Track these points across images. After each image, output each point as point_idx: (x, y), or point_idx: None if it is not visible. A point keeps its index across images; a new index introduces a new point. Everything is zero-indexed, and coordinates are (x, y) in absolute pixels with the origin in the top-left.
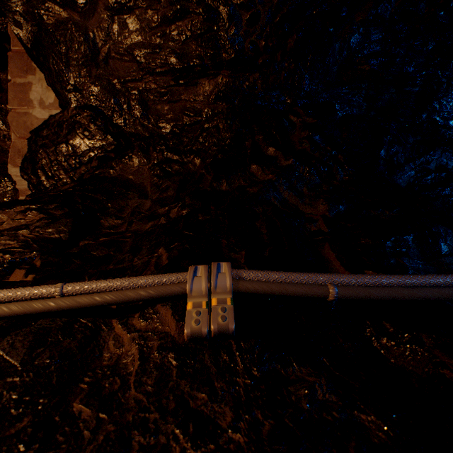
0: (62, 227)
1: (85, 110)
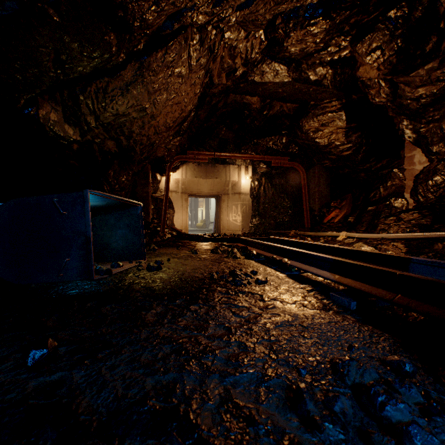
0: (427, 219)
1: (441, 162)
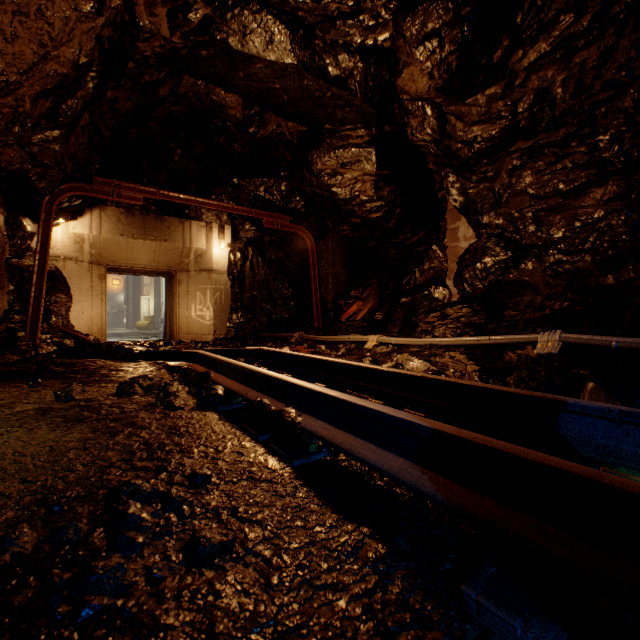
0: (480, 316)
1: (492, 238)
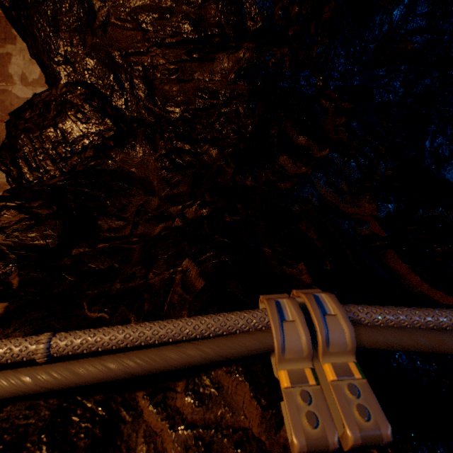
0: (49, 231)
1: (78, 86)
